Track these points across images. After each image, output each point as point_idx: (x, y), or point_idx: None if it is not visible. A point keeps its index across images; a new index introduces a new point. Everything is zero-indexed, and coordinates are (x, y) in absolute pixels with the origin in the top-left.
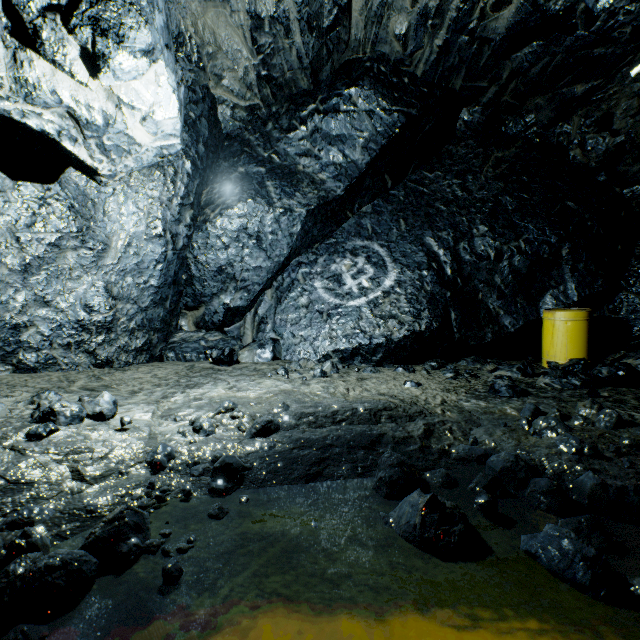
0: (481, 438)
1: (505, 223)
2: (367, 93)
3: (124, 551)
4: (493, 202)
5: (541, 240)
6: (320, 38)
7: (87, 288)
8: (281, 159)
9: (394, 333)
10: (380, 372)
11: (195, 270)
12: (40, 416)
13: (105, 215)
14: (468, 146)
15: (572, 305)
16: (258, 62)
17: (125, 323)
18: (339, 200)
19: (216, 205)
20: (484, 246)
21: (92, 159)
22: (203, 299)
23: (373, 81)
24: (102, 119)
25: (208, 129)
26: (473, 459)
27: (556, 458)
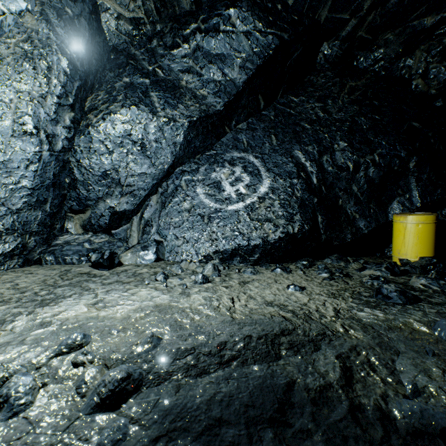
0: (419, 381)
1: (361, 139)
2: (245, 15)
3: None
4: (350, 122)
5: (392, 154)
6: None
7: None
8: (165, 74)
9: (270, 235)
10: (260, 273)
11: (78, 174)
12: None
13: None
14: (326, 76)
15: (415, 210)
16: None
17: None
18: (219, 115)
19: (99, 110)
20: (344, 159)
21: None
22: (88, 203)
23: (250, 3)
24: None
25: (89, 32)
26: (435, 433)
27: None
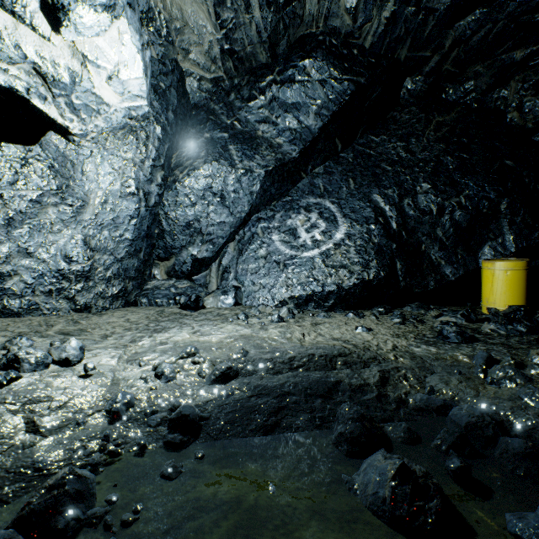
0: (437, 386)
1: (446, 181)
2: (320, 64)
3: (60, 527)
4: (435, 162)
5: (481, 196)
6: (277, 13)
7: (67, 241)
8: (242, 126)
9: (345, 281)
10: (332, 317)
11: (166, 225)
12: (4, 363)
13: (83, 175)
14: (411, 112)
15: (509, 256)
16: (221, 36)
17: (102, 272)
18: (294, 162)
19: (184, 167)
20: (427, 202)
21: (63, 118)
22: (173, 251)
23: (325, 53)
24: (68, 77)
25: (177, 98)
26: (432, 410)
27: (523, 413)
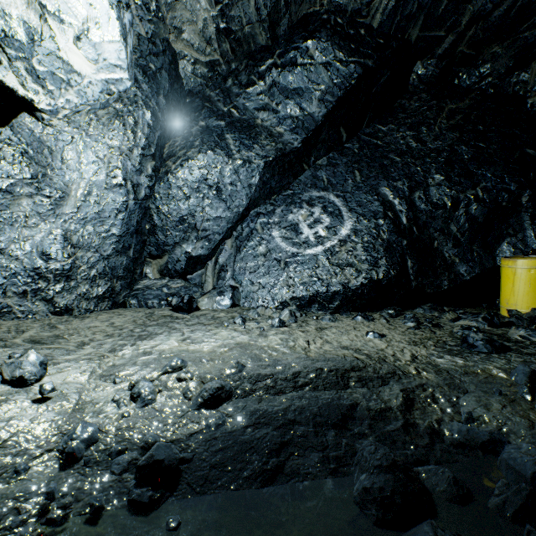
0: (476, 412)
1: (461, 172)
2: (324, 45)
3: None
4: (448, 152)
5: (500, 188)
6: None
7: (44, 236)
8: (240, 113)
9: (351, 281)
10: (339, 321)
11: (158, 220)
12: None
13: (63, 163)
14: (421, 99)
15: (531, 253)
16: (217, 13)
17: (86, 271)
18: (296, 152)
19: (177, 157)
20: (440, 195)
21: (25, 88)
22: (166, 248)
23: (330, 33)
24: (24, 33)
25: (169, 82)
26: (476, 446)
27: None
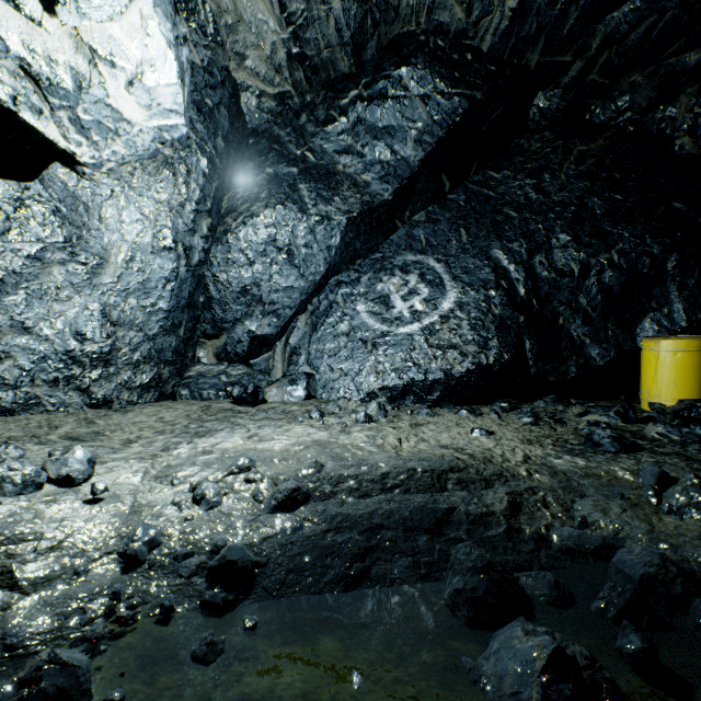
0: (591, 517)
1: (593, 231)
2: (421, 73)
3: None
4: (577, 205)
5: (640, 251)
6: (364, 3)
7: (79, 311)
8: (317, 158)
9: (455, 367)
10: (439, 415)
11: (214, 291)
12: None
13: (101, 222)
14: (544, 139)
15: (679, 332)
16: (288, 36)
17: (128, 354)
18: (386, 206)
19: (239, 213)
20: (566, 259)
21: (66, 140)
22: (224, 326)
23: (428, 58)
24: (71, 80)
25: (229, 120)
26: (587, 552)
27: None
